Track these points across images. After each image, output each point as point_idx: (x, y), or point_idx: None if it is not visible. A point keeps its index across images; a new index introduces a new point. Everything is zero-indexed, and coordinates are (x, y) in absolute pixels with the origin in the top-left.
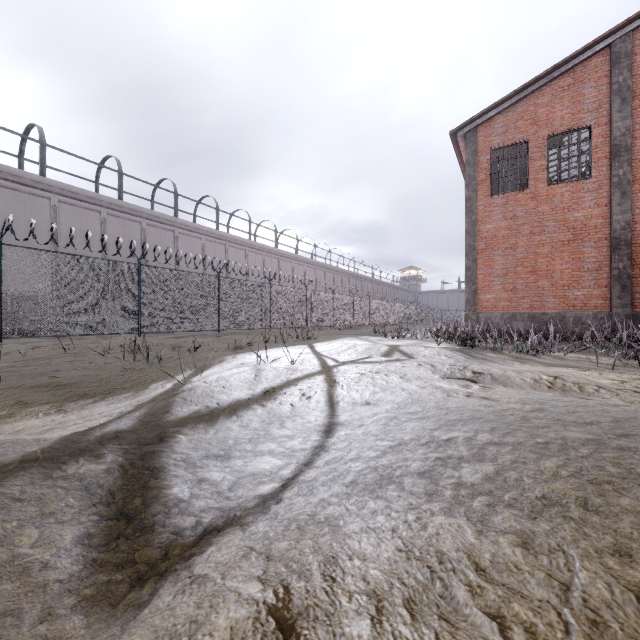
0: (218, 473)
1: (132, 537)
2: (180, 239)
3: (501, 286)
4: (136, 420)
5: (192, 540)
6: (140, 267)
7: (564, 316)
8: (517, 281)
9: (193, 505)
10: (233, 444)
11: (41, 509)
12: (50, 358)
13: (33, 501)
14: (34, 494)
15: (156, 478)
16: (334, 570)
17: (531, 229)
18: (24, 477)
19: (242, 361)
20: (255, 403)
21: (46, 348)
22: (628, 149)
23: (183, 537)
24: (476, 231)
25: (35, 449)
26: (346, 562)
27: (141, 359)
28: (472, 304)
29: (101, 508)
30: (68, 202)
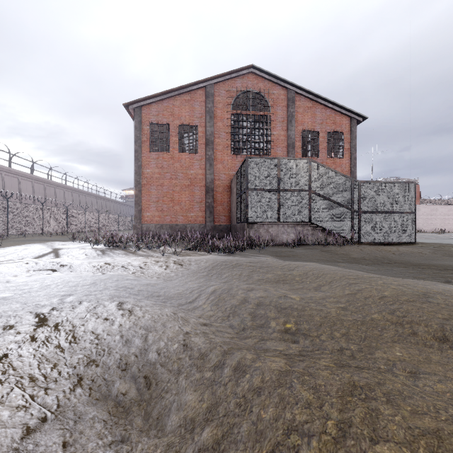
0: None
1: None
2: None
3: (155, 208)
4: None
5: None
6: None
7: (186, 226)
8: (164, 205)
9: None
10: None
11: None
12: None
13: None
14: None
15: None
16: None
17: (171, 176)
18: None
19: None
20: None
21: None
22: (212, 142)
23: None
24: (141, 172)
25: None
26: None
27: None
28: (138, 218)
29: None
30: None
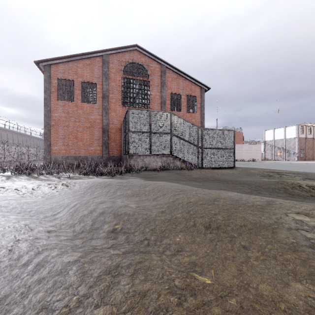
0: None
1: None
2: None
3: (62, 143)
4: None
5: None
6: None
7: (87, 157)
8: (69, 141)
9: None
10: None
11: None
12: None
13: None
14: None
15: None
16: None
17: (75, 119)
18: None
19: None
20: None
21: None
22: (107, 97)
23: None
24: (50, 115)
25: None
26: None
27: None
28: (48, 151)
29: None
30: None
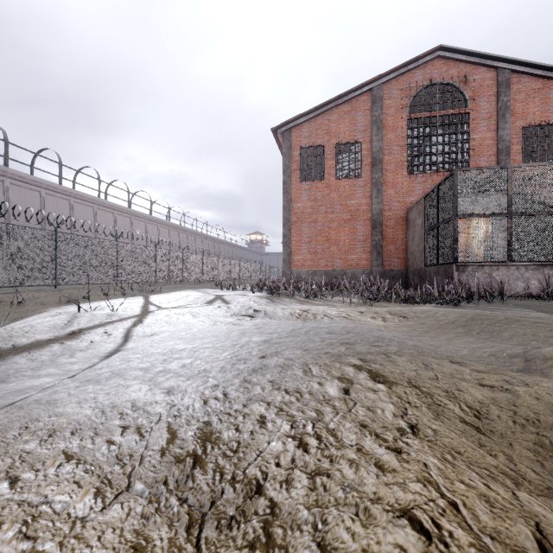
0: None
1: None
2: (12, 190)
3: (307, 250)
4: None
5: None
6: None
7: (346, 272)
8: (317, 247)
9: None
10: (13, 373)
11: None
12: None
13: None
14: None
15: None
16: (33, 423)
17: (326, 209)
18: None
19: (64, 311)
20: (55, 342)
21: None
22: (381, 161)
23: None
24: (290, 207)
25: None
26: (46, 418)
27: None
28: (288, 263)
29: None
30: None
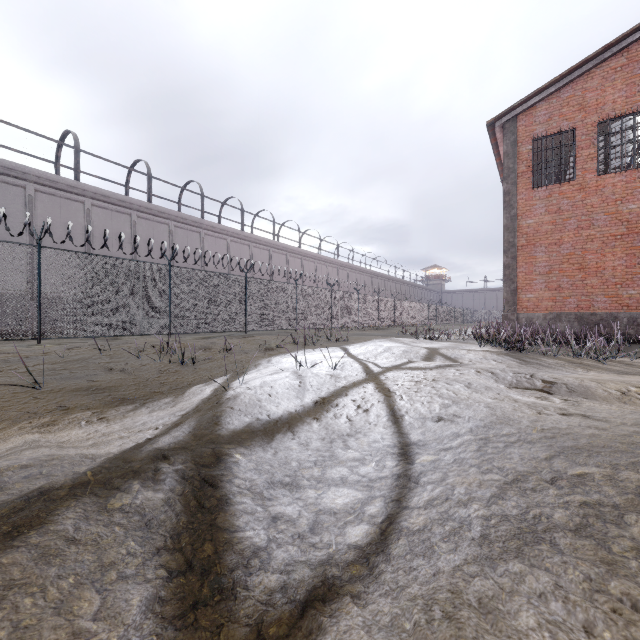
0: (291, 507)
1: (211, 602)
2: (206, 240)
3: (544, 285)
4: (186, 434)
5: (288, 613)
6: (170, 268)
7: (616, 317)
8: (562, 279)
9: (274, 555)
10: (297, 467)
11: (99, 558)
12: (87, 360)
13: (90, 546)
14: (90, 535)
15: (223, 513)
16: None
17: (578, 223)
18: (77, 510)
19: (279, 365)
20: (308, 415)
21: (82, 349)
22: None
23: (274, 605)
24: (516, 226)
25: (84, 470)
26: None
27: (175, 361)
28: (511, 304)
29: (168, 556)
30: (101, 206)
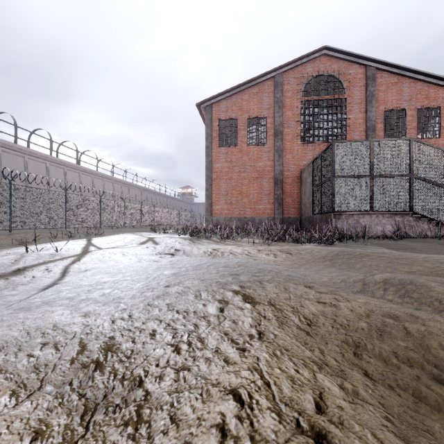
0: None
1: None
2: None
3: (224, 201)
4: None
5: None
6: None
7: (254, 219)
8: (232, 198)
9: None
10: None
11: None
12: None
13: None
14: None
15: None
16: None
17: (239, 169)
18: None
19: (14, 252)
20: (0, 278)
21: None
22: (281, 133)
23: None
24: (211, 167)
25: None
26: None
27: None
28: (209, 211)
29: None
30: None
